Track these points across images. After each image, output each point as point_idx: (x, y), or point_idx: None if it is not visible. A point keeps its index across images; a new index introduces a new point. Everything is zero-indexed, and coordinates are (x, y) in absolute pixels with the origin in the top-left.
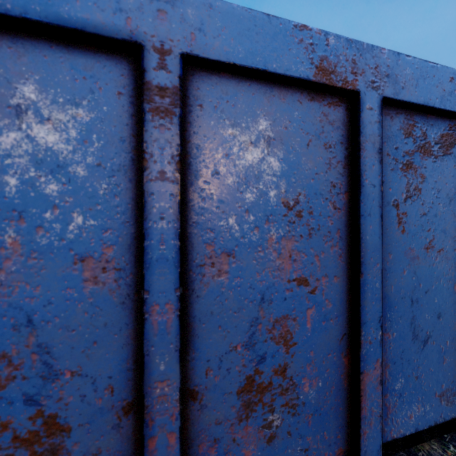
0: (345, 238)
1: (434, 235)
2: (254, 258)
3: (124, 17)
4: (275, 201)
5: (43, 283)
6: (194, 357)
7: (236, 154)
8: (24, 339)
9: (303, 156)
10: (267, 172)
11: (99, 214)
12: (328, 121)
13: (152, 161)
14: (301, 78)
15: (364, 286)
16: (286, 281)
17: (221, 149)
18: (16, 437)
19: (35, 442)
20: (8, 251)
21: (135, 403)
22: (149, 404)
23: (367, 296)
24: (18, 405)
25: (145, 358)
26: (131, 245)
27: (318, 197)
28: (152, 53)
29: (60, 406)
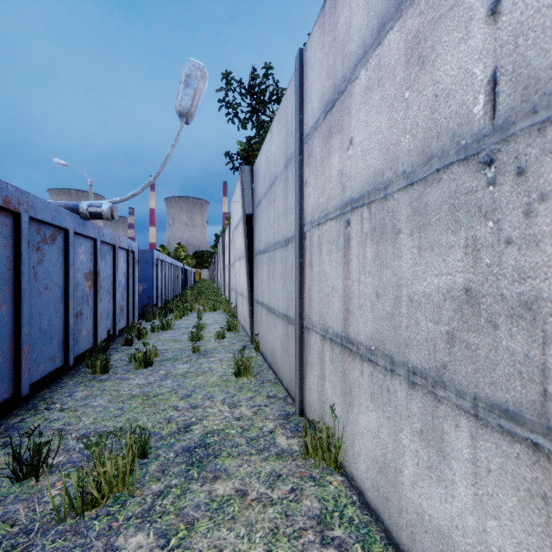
0: (13, 284)
1: (49, 282)
2: None
3: None
4: None
5: None
6: None
7: None
8: None
9: None
10: None
11: None
12: (5, 224)
13: None
14: None
15: (23, 307)
16: None
17: None
18: None
19: None
20: None
21: None
22: None
23: (24, 312)
24: None
25: None
26: None
27: (1, 263)
28: None
29: None
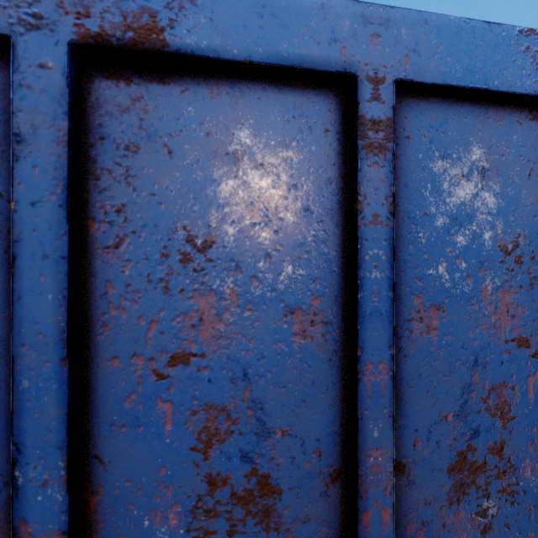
0: None
1: None
2: (466, 312)
3: (338, 47)
4: (490, 245)
5: (257, 335)
6: (401, 425)
7: (446, 191)
8: (240, 393)
9: (523, 189)
10: (481, 210)
11: (307, 262)
12: None
13: (365, 203)
14: (527, 93)
15: None
16: (503, 341)
17: (429, 185)
18: (234, 494)
19: (250, 501)
20: (227, 302)
21: (342, 471)
22: (362, 473)
23: None
24: (235, 461)
25: (359, 422)
26: (338, 296)
27: None
28: (366, 84)
29: (272, 466)
